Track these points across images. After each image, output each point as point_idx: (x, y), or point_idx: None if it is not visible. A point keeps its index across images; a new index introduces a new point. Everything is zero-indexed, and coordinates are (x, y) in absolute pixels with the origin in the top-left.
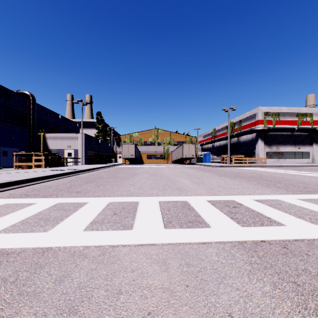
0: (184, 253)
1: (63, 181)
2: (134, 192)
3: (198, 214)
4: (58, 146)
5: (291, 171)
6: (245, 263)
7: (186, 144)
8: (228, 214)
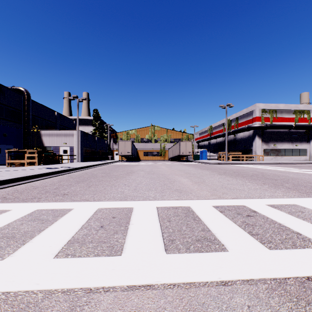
0: (198, 308)
1: (53, 180)
2: (129, 194)
3: (207, 227)
4: (54, 143)
5: (292, 169)
6: None
7: (183, 141)
8: (245, 227)
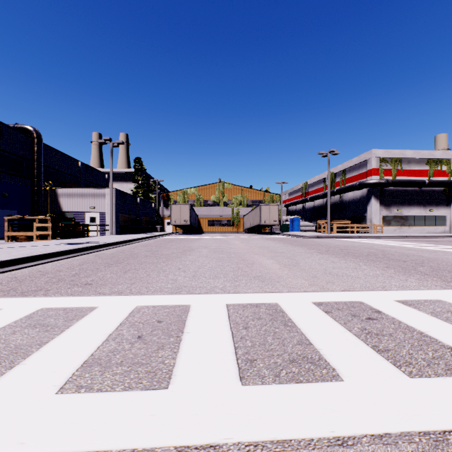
0: None
1: (72, 262)
2: (184, 284)
3: (306, 338)
4: (76, 207)
5: (426, 245)
6: None
7: (265, 204)
8: (366, 338)
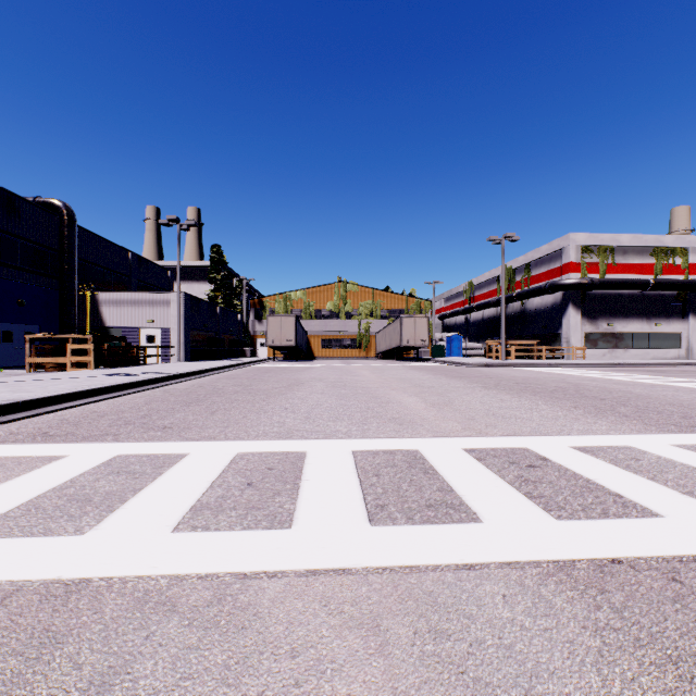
0: (423, 598)
1: (135, 400)
2: (296, 428)
3: (449, 485)
4: (126, 320)
5: (644, 377)
6: (582, 628)
7: (409, 316)
8: (520, 485)
